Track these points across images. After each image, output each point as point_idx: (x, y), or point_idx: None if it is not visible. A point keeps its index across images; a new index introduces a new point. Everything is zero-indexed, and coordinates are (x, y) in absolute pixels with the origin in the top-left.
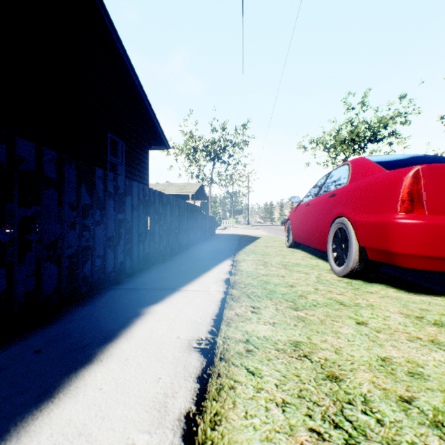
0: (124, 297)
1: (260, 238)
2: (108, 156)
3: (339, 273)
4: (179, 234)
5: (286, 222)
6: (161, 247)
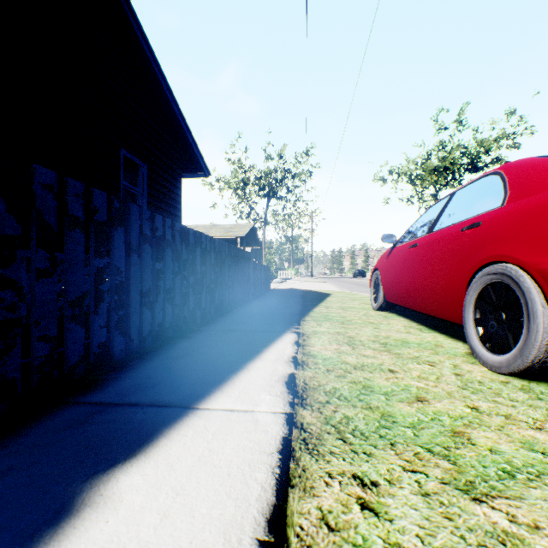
0: (72, 432)
1: (331, 295)
2: (121, 182)
3: (499, 367)
4: (216, 291)
5: (372, 274)
6: (186, 311)
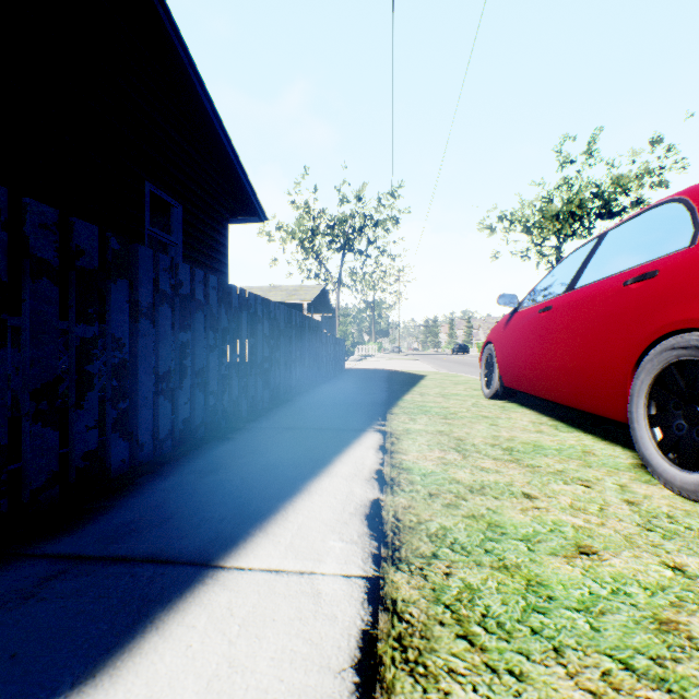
0: None
1: (425, 377)
2: (145, 226)
3: (695, 492)
4: (270, 372)
5: (483, 349)
6: (226, 401)
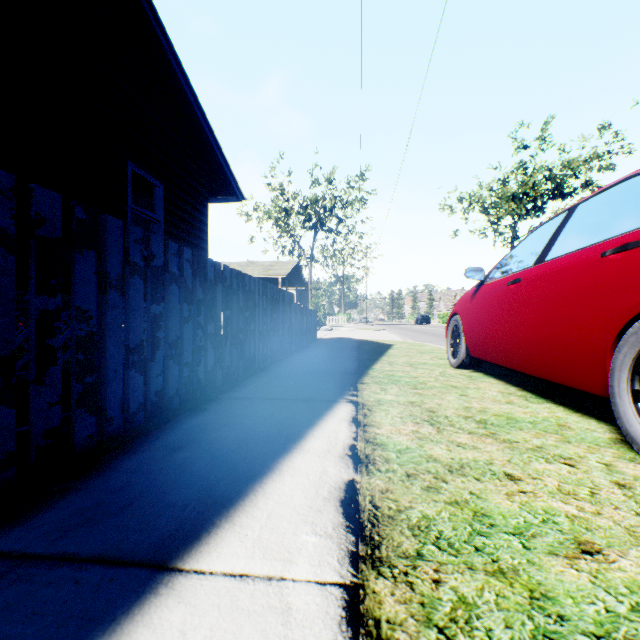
0: None
1: (393, 346)
2: (128, 204)
3: None
4: (246, 343)
5: (450, 320)
6: (201, 371)
